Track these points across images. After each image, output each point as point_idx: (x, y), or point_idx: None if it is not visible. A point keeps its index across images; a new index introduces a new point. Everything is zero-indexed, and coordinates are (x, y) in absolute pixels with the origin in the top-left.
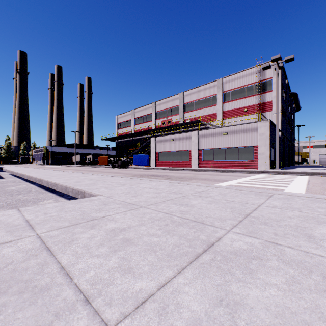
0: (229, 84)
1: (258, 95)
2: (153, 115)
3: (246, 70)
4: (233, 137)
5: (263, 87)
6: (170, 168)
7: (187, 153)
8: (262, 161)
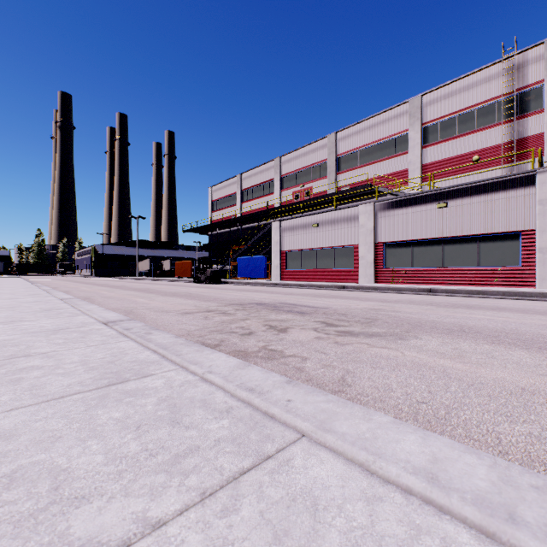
0: (437, 106)
1: (507, 123)
2: (276, 182)
3: (477, 71)
4: (463, 212)
5: (519, 105)
6: (313, 285)
7: (349, 251)
8: None
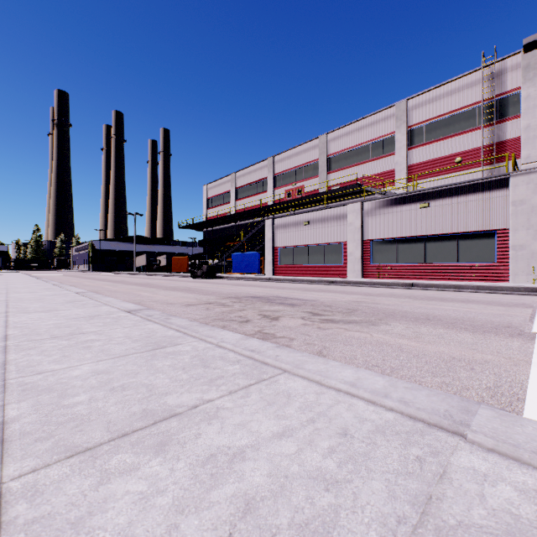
0: (422, 110)
1: (487, 127)
2: (270, 180)
3: (459, 77)
4: (444, 211)
5: (498, 111)
6: (304, 280)
7: (338, 248)
8: (520, 264)
